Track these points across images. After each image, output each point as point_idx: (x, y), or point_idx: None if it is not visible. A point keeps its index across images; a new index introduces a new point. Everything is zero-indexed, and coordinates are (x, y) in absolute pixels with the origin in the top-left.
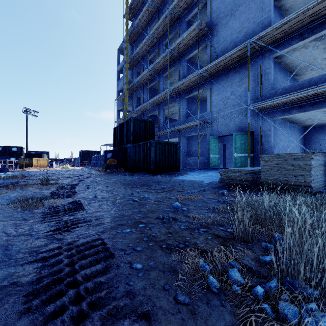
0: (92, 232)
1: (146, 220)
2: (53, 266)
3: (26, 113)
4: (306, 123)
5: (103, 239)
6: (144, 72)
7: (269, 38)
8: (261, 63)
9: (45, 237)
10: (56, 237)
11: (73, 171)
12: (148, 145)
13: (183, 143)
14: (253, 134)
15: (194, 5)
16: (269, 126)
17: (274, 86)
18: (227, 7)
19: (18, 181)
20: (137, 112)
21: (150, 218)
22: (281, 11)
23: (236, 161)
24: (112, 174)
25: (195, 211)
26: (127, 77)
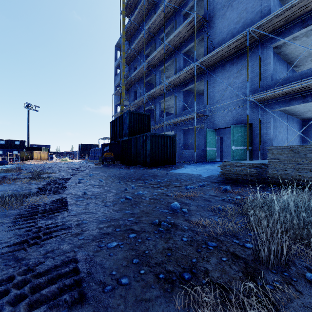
0: (67, 246)
1: (139, 226)
2: None
3: (27, 108)
4: (305, 115)
5: (77, 260)
6: (141, 66)
7: (269, 26)
8: (260, 53)
9: (1, 256)
10: (17, 255)
11: (70, 164)
12: (144, 138)
13: (179, 136)
14: (252, 126)
15: None
16: (268, 117)
17: (273, 77)
18: None
19: (11, 174)
20: (133, 106)
21: (143, 224)
22: (280, 0)
23: (234, 154)
24: (109, 167)
25: (198, 213)
26: (123, 72)
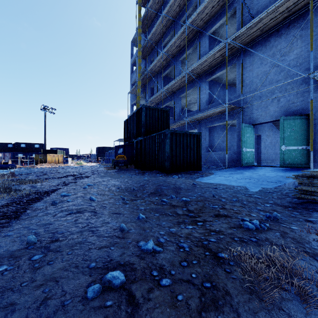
0: None
1: None
2: None
3: (44, 110)
4: None
5: None
6: (158, 57)
7: None
8: None
9: None
10: None
11: (79, 168)
12: (162, 137)
13: (203, 136)
14: None
15: None
16: None
17: None
18: None
19: None
20: (150, 103)
21: None
22: None
23: (284, 156)
24: (120, 173)
25: None
26: (139, 66)
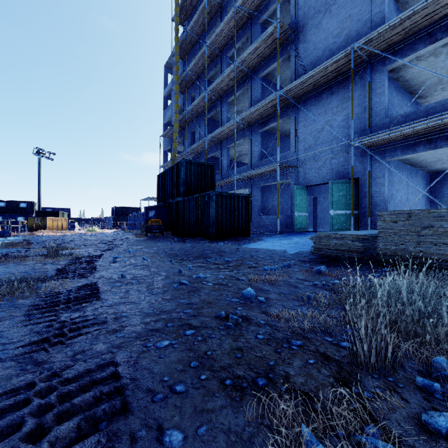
0: (102, 345)
1: (198, 321)
2: (2, 435)
3: (38, 155)
4: (434, 166)
5: (117, 363)
6: (201, 96)
7: (382, 41)
8: (370, 79)
9: (15, 358)
10: (36, 357)
11: (101, 235)
12: (206, 199)
13: (255, 196)
14: (358, 182)
15: None
16: (381, 170)
17: (389, 113)
18: (320, 1)
19: (17, 251)
20: (191, 153)
21: (204, 317)
22: (399, 4)
23: (333, 221)
24: (155, 241)
25: (279, 304)
26: (176, 104)
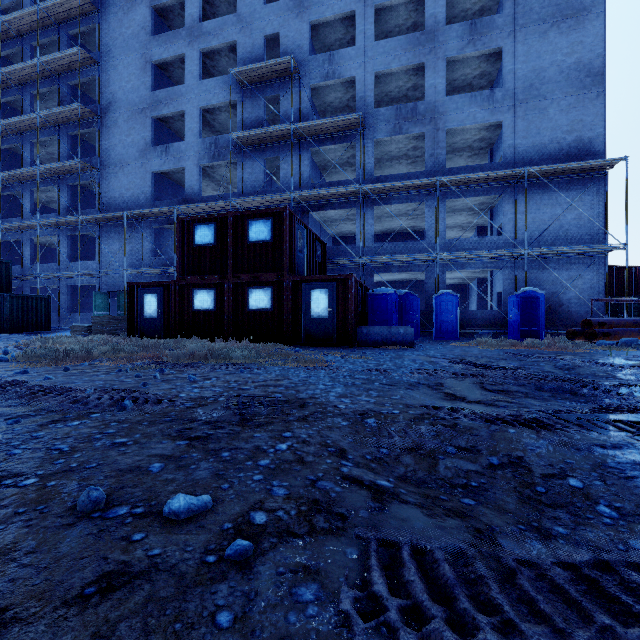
0: None
1: None
2: None
3: None
4: None
5: None
6: None
7: (144, 214)
8: (144, 230)
9: None
10: None
11: None
12: None
13: (64, 295)
14: None
15: (80, 124)
16: None
17: (162, 250)
18: (117, 157)
19: None
20: None
21: None
22: (173, 180)
23: None
24: None
25: None
26: None
